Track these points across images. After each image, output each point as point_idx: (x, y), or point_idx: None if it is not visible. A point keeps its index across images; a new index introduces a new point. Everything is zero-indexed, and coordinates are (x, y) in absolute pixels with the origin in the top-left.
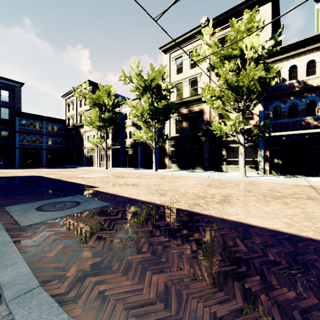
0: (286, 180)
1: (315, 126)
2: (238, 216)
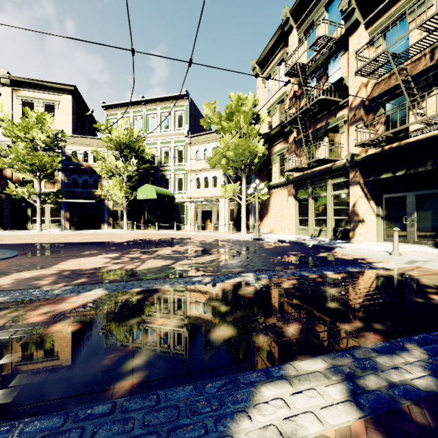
0: (68, 232)
1: (98, 197)
2: None
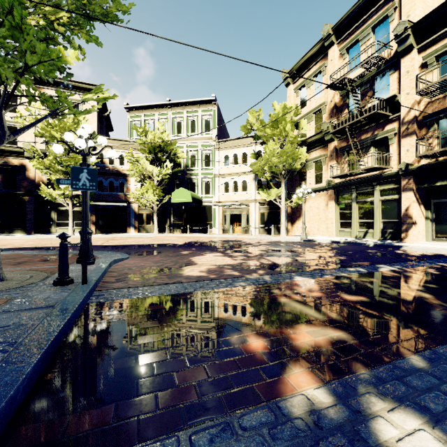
0: (101, 235)
1: (124, 200)
2: None
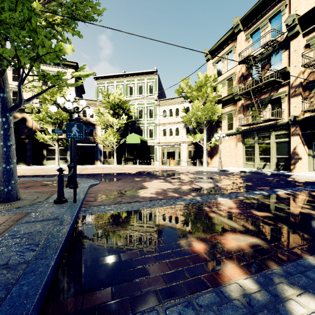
0: (78, 166)
1: (93, 141)
2: (52, 174)
